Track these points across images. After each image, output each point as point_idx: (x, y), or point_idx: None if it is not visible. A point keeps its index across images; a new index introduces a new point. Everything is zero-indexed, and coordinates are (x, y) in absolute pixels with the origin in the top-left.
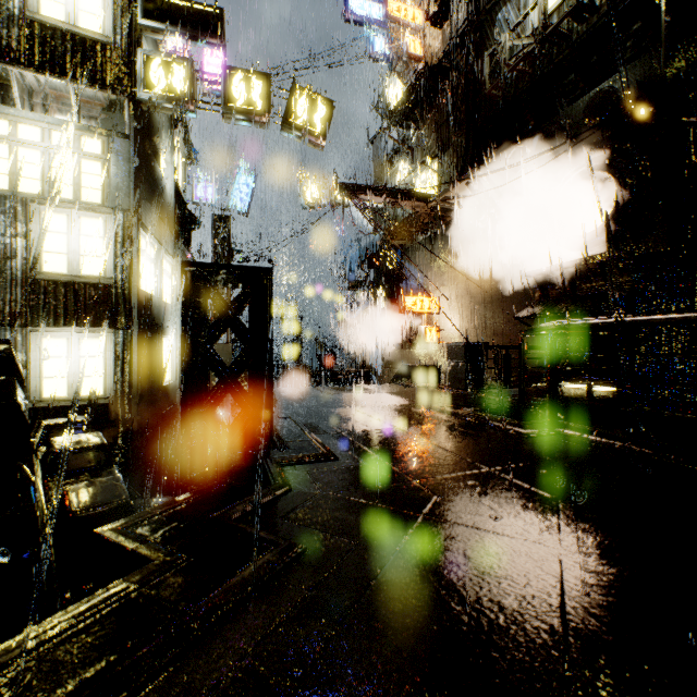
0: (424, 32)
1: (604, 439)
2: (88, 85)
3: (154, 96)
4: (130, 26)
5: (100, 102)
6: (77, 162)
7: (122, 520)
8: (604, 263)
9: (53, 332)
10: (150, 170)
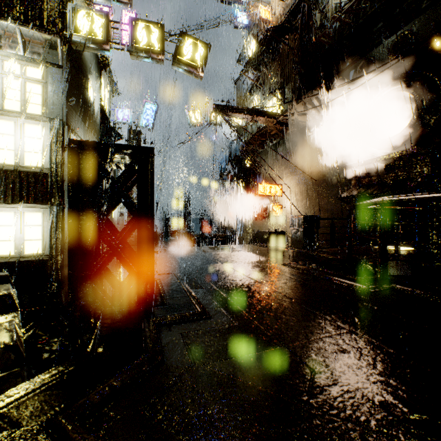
0: (271, 5)
1: (437, 295)
2: (30, 27)
3: (79, 37)
4: None
5: (40, 41)
6: (23, 84)
7: None
8: (406, 157)
9: (4, 207)
10: (80, 94)
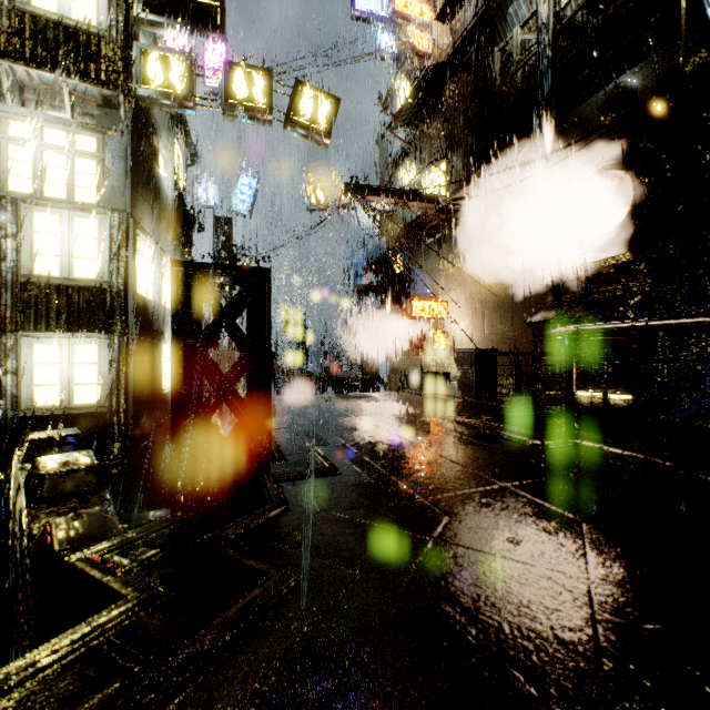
0: (432, 28)
1: (626, 451)
2: (82, 80)
3: (151, 92)
4: (126, 19)
5: (95, 98)
6: (71, 161)
7: (97, 545)
8: (621, 265)
9: (45, 338)
10: (148, 170)
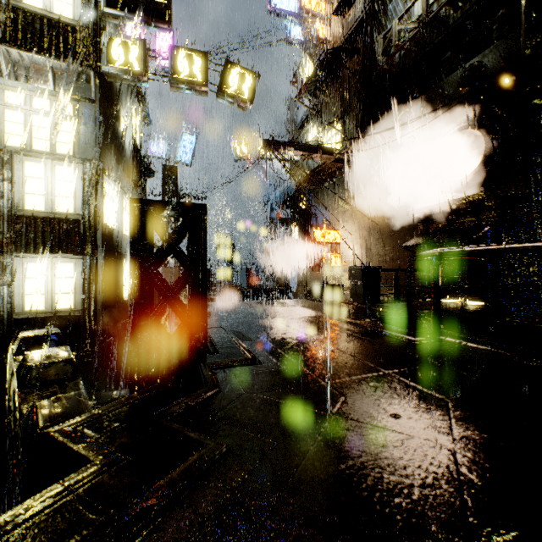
0: (330, 21)
1: (480, 345)
2: (61, 60)
3: (114, 69)
4: (95, 13)
5: (72, 74)
6: (53, 122)
7: (71, 420)
8: (475, 202)
9: (33, 258)
10: (113, 129)
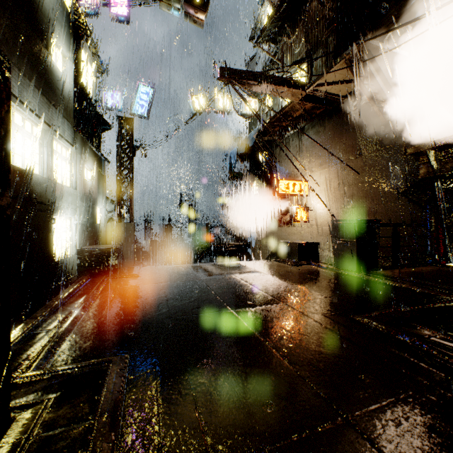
0: None
1: None
2: None
3: None
4: None
5: None
6: None
7: None
8: None
9: None
10: (32, 49)
